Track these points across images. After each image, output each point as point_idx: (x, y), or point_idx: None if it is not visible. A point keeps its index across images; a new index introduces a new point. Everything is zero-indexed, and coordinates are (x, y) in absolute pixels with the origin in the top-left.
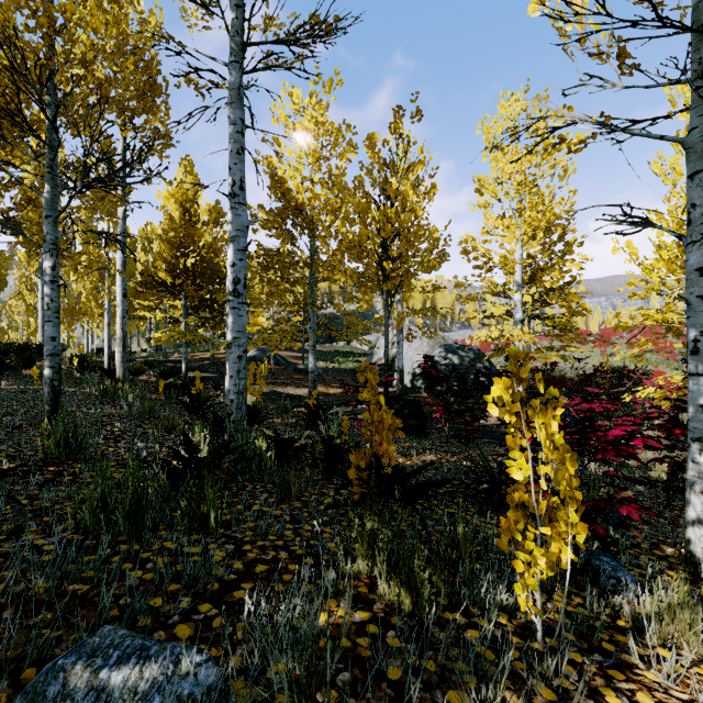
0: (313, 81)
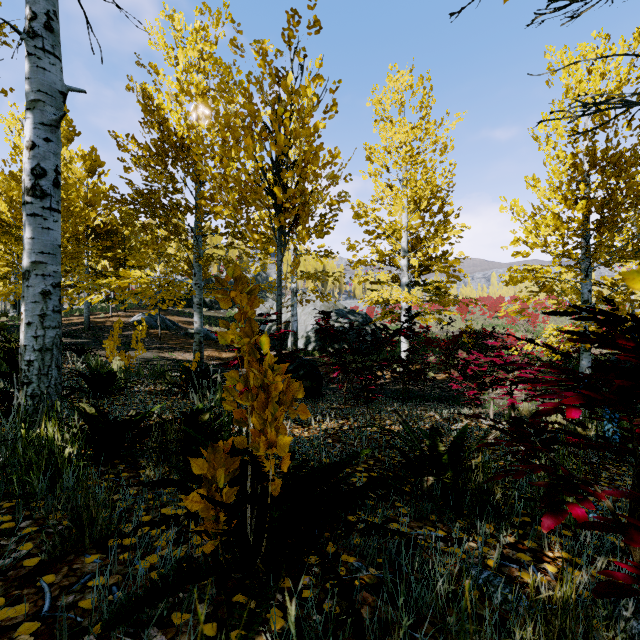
0: (199, 10)
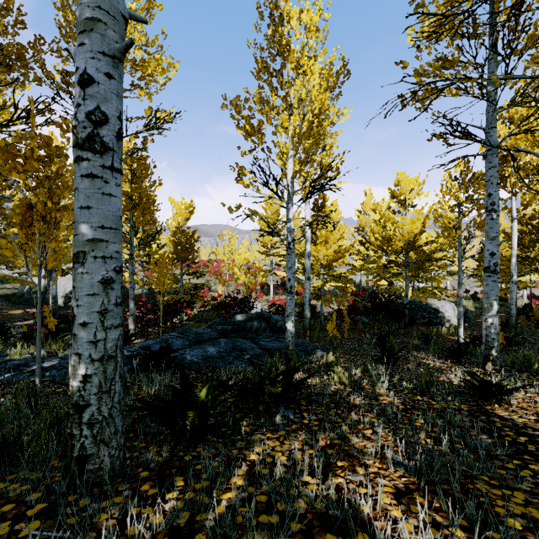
0: None
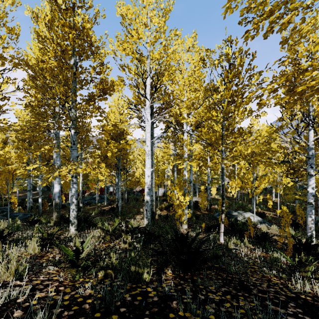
0: None
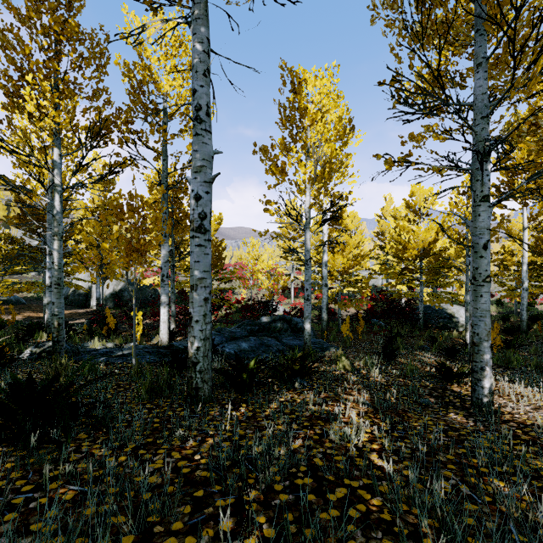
0: None
